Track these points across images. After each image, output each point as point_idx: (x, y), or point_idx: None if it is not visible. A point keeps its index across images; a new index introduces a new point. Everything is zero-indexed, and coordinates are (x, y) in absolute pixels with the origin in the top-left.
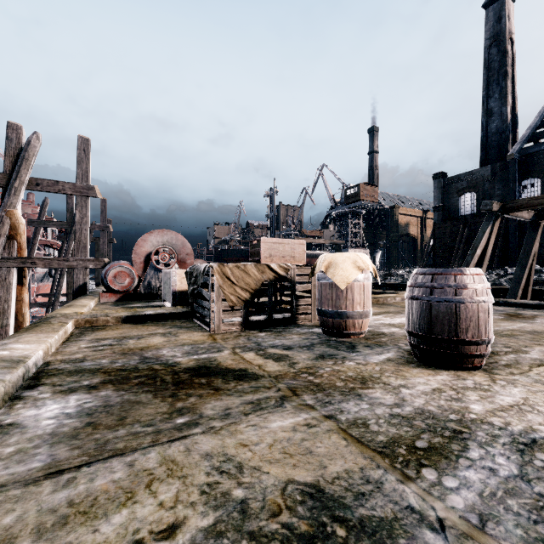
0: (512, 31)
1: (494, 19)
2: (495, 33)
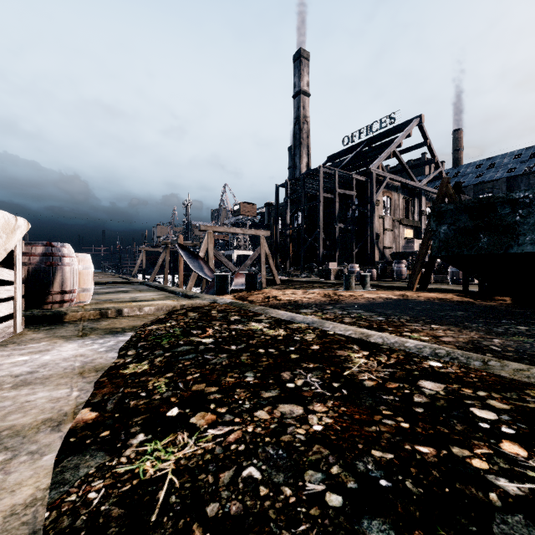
0: (308, 115)
1: (297, 107)
2: (297, 116)
